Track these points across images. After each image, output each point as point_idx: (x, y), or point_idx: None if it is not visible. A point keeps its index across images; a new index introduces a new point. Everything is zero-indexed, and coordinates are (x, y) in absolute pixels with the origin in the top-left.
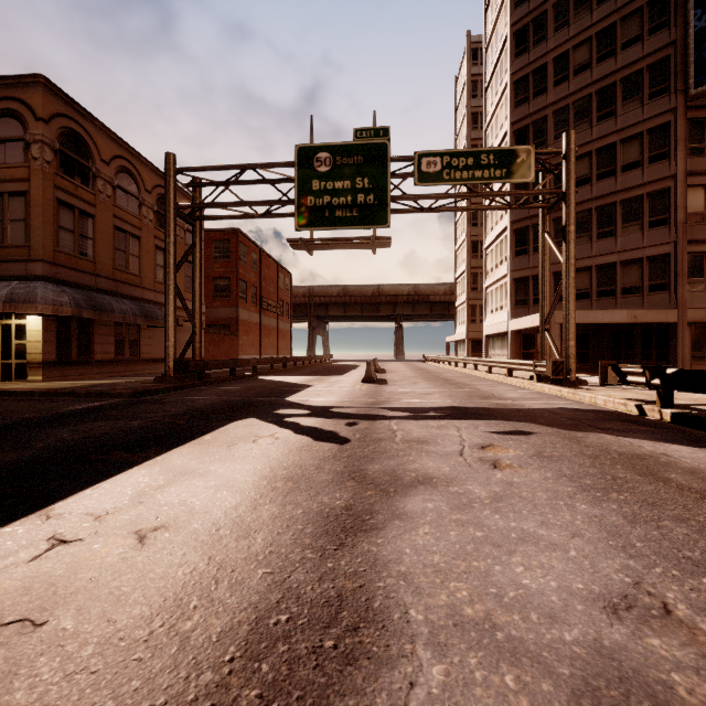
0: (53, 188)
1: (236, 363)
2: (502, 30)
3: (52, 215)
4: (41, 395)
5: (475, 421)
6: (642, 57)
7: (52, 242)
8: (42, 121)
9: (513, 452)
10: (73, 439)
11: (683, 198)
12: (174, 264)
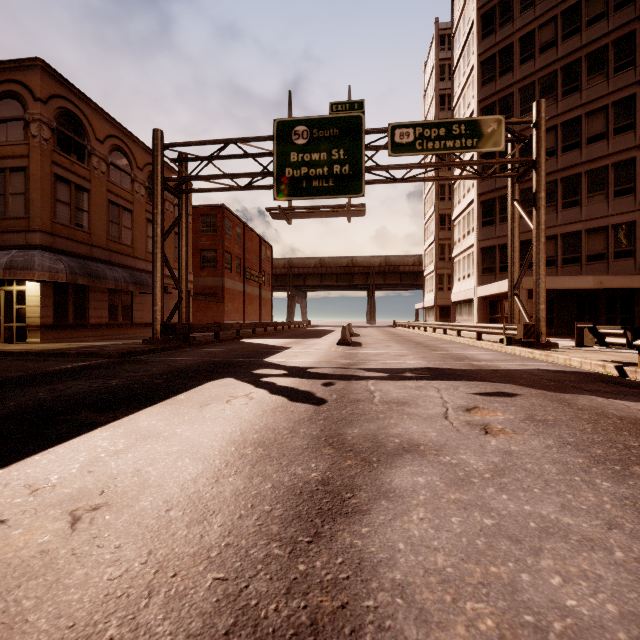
0: (51, 163)
1: (220, 327)
2: (469, 14)
3: (49, 189)
4: (35, 355)
5: (454, 382)
6: (607, 33)
7: (49, 214)
8: (40, 102)
9: (502, 416)
10: (46, 398)
11: None
12: (161, 233)
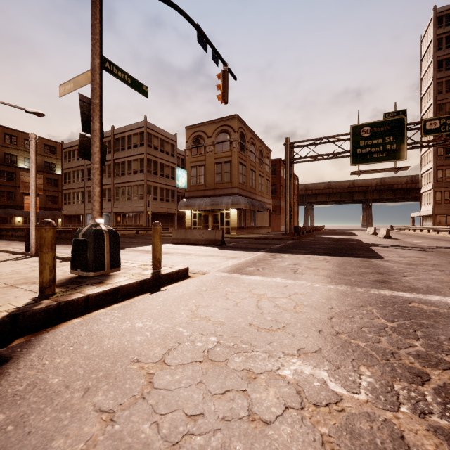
0: (238, 158)
1: (304, 228)
2: None
3: (238, 169)
4: (254, 239)
5: None
6: None
7: (238, 179)
8: (236, 132)
9: None
10: (330, 248)
11: None
12: (289, 185)
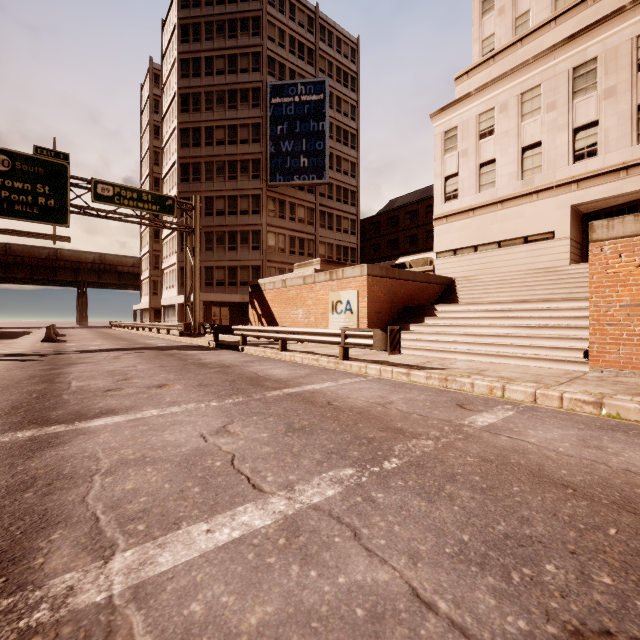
0: None
1: None
2: (173, 84)
3: None
4: None
5: (122, 351)
6: (249, 153)
7: None
8: None
9: (129, 356)
10: None
11: (266, 237)
12: None
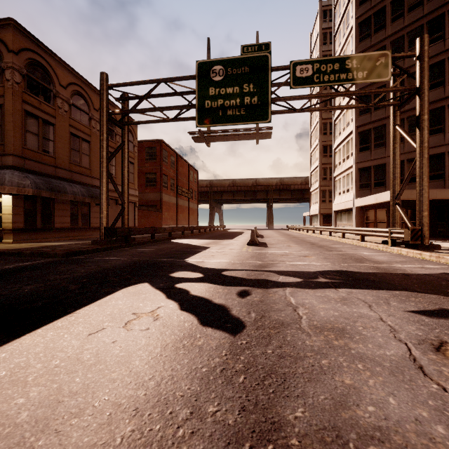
0: (21, 102)
1: (155, 230)
2: None
3: (20, 122)
4: None
5: (378, 292)
6: None
7: (20, 141)
8: (12, 53)
9: None
10: None
11: None
12: (106, 155)
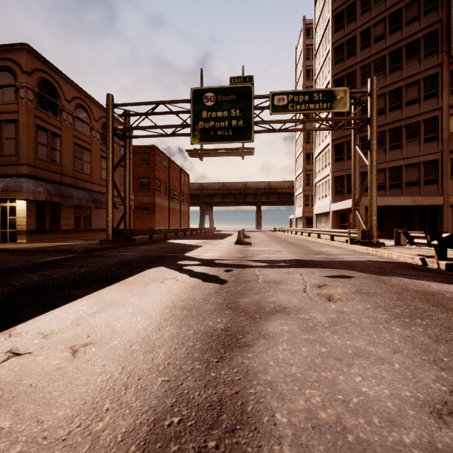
0: (34, 117)
1: (153, 232)
2: (326, 14)
3: (33, 135)
4: (24, 252)
5: (312, 269)
6: (419, 30)
7: (33, 152)
8: (26, 74)
9: (341, 290)
10: (39, 280)
11: (447, 122)
12: (112, 166)
